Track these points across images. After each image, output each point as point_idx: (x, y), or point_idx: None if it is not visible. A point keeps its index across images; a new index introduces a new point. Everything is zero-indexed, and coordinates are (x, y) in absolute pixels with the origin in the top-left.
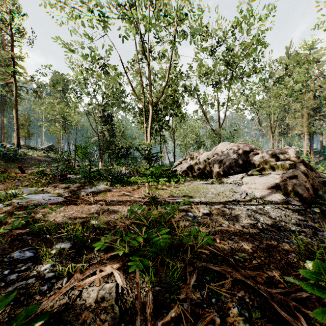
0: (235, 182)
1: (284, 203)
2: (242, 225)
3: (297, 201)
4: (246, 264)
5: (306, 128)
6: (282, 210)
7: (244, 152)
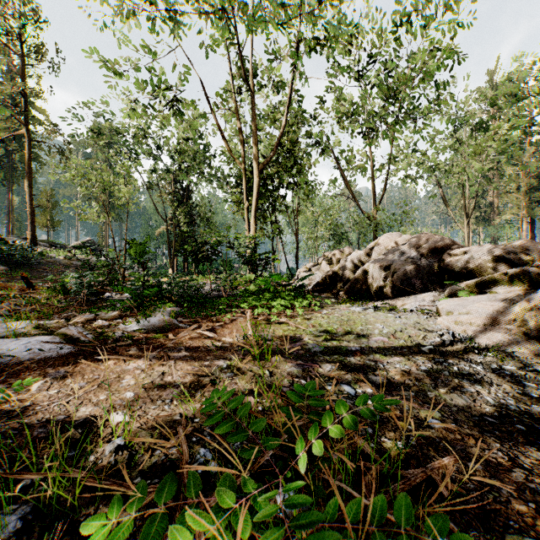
0: (420, 309)
1: (539, 357)
2: (475, 421)
3: None
4: None
5: (526, 210)
6: None
7: (432, 251)
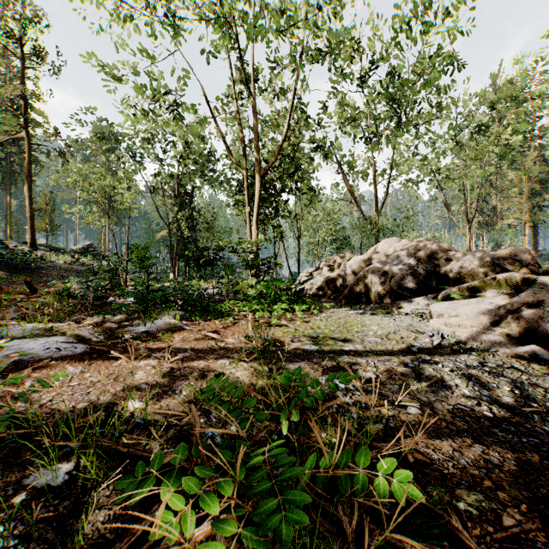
0: (415, 312)
1: (520, 356)
2: (450, 409)
3: (547, 352)
4: (490, 529)
5: (528, 215)
6: (521, 371)
7: (428, 256)
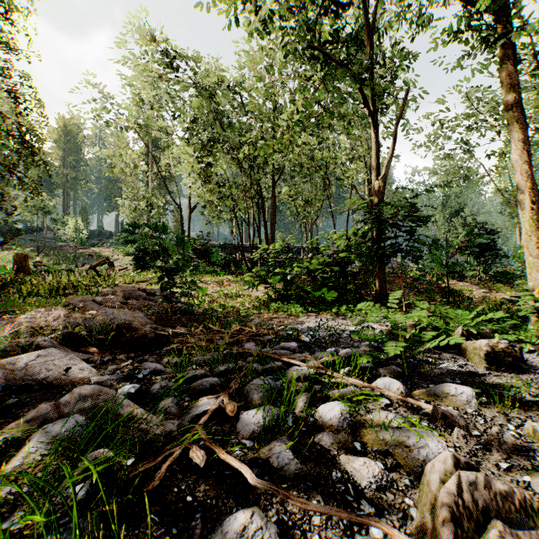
0: None
1: None
2: None
3: None
4: None
5: None
6: None
7: None
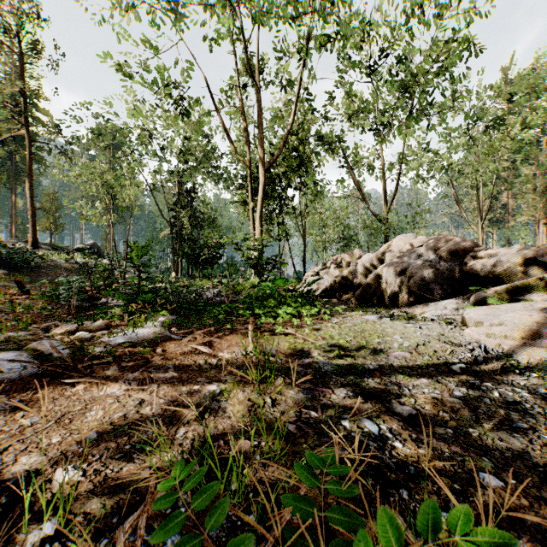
0: (442, 318)
1: None
2: (539, 474)
3: None
4: None
5: (542, 211)
6: None
7: (452, 253)
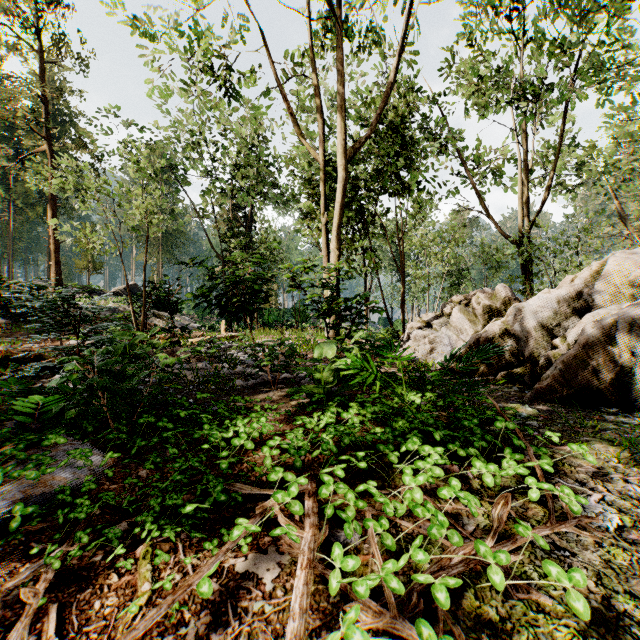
0: None
1: None
2: None
3: None
4: None
5: None
6: None
7: None
